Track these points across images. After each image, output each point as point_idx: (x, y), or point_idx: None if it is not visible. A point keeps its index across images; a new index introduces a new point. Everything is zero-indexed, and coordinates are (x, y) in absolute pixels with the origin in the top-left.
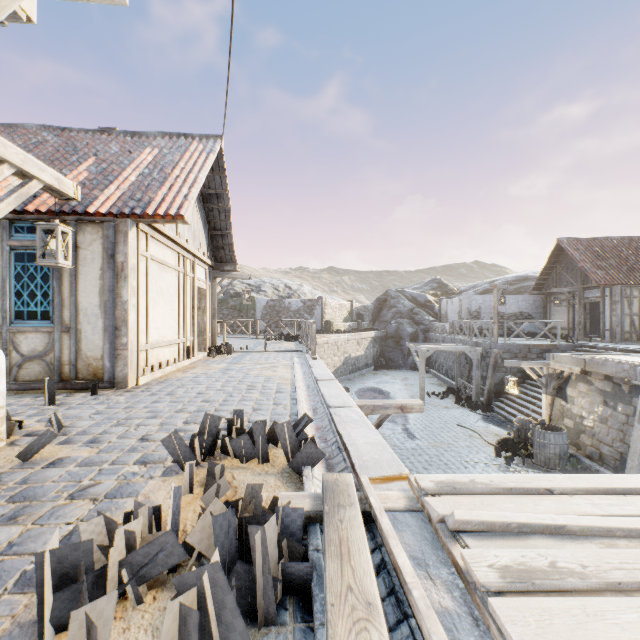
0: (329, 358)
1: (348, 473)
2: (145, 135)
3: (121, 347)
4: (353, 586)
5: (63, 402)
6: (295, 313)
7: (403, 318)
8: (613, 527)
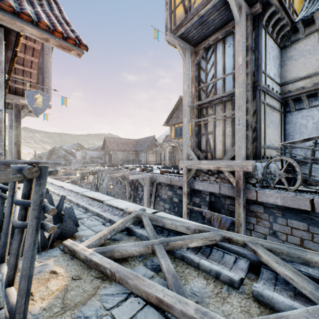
0: None
1: None
2: None
3: None
4: None
5: None
6: None
7: (61, 158)
8: None
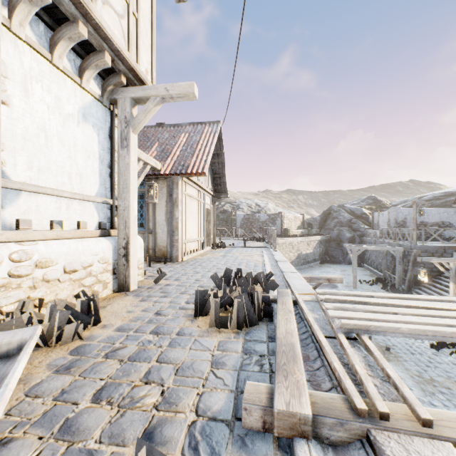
0: (286, 254)
1: (288, 289)
2: (180, 125)
3: (175, 241)
4: (285, 308)
5: (153, 266)
6: (263, 223)
7: (343, 226)
8: (387, 303)
